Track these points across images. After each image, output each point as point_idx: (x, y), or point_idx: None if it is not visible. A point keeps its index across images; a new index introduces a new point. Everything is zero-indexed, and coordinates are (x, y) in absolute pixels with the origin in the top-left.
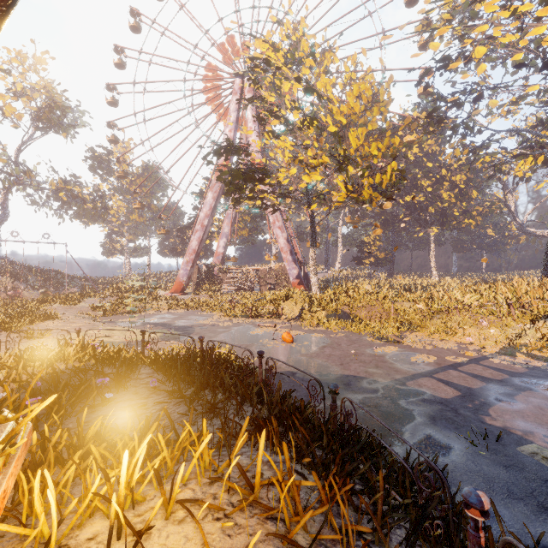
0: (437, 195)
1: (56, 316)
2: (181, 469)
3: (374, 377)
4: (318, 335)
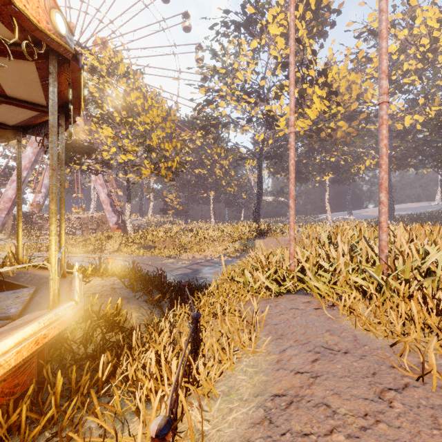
0: (213, 171)
1: None
2: (90, 268)
3: (159, 270)
4: (132, 258)
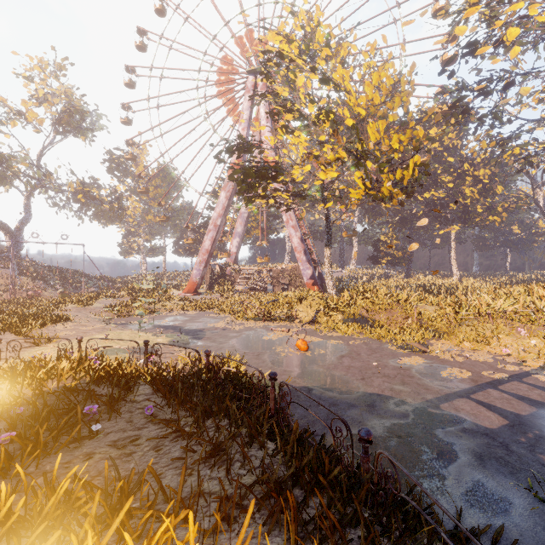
0: (459, 191)
1: (69, 318)
2: None
3: (402, 396)
4: (335, 342)
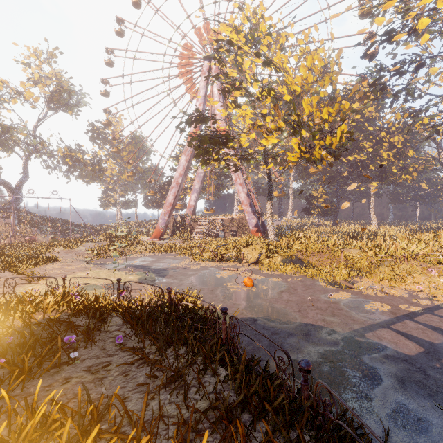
0: (377, 155)
1: (57, 259)
2: None
3: (332, 326)
4: (276, 279)
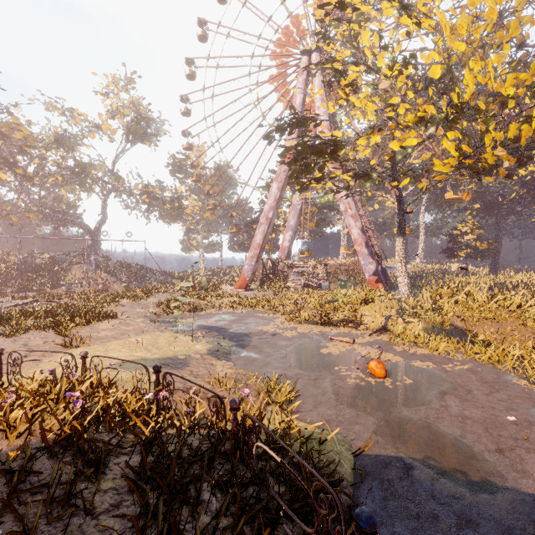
0: None
1: (116, 315)
2: None
3: None
4: (423, 364)
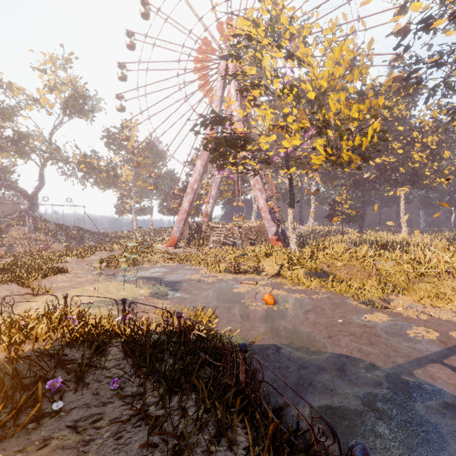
0: (409, 156)
1: (67, 270)
2: None
3: (371, 359)
4: (300, 295)
